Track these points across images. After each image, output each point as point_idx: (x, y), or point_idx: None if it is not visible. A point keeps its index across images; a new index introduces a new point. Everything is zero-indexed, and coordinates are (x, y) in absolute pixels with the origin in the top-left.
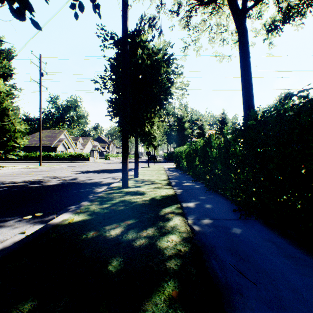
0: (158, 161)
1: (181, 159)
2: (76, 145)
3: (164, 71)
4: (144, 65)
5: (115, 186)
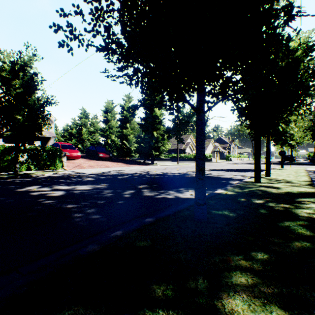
0: (297, 163)
1: None
2: None
3: (304, 65)
4: (277, 68)
5: (247, 181)
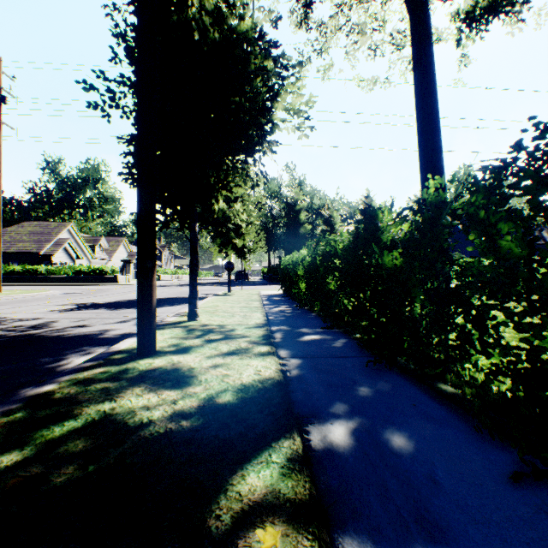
0: (251, 282)
1: (294, 278)
2: (93, 252)
3: (257, 66)
4: (205, 43)
5: (121, 350)
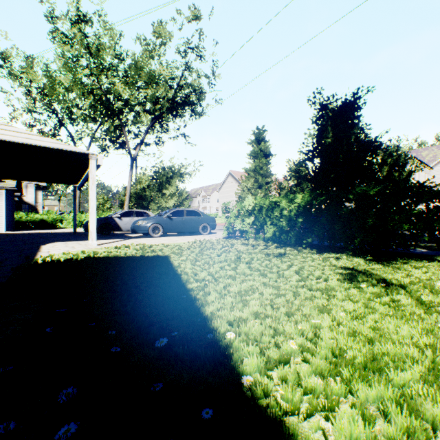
0: None
1: None
2: None
3: None
4: None
5: None
